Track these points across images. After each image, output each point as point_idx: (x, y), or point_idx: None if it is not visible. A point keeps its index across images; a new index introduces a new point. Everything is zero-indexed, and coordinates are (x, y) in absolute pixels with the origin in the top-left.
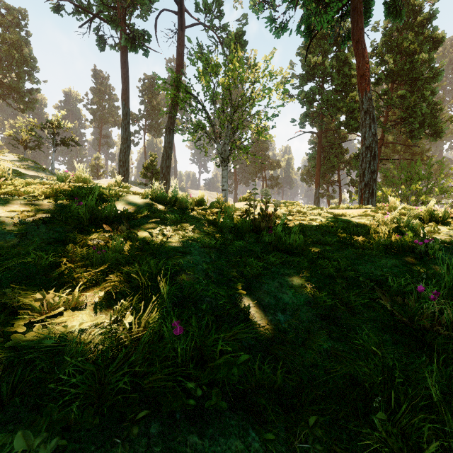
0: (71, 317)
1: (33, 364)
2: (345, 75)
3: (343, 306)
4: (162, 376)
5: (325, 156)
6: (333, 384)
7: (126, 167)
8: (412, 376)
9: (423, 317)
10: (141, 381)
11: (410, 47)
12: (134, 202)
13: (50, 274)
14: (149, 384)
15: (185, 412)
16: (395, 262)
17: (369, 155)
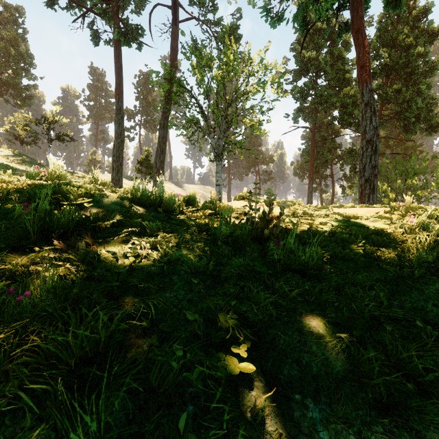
0: None
1: None
2: (339, 70)
3: (404, 378)
4: None
5: (318, 150)
6: None
7: (120, 162)
8: None
9: None
10: None
11: (405, 41)
12: (110, 204)
13: None
14: None
15: None
16: None
17: (369, 149)
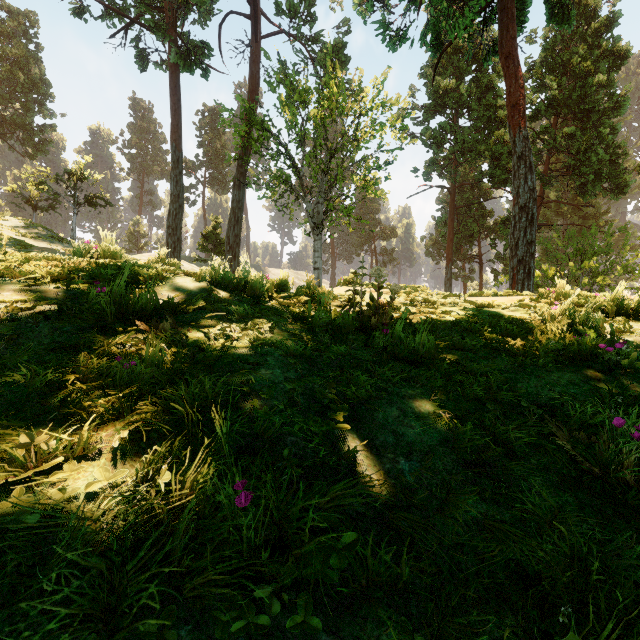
0: (76, 472)
1: (4, 558)
2: (489, 105)
3: (498, 447)
4: (216, 576)
5: (460, 220)
6: (490, 578)
7: (177, 236)
8: (612, 564)
9: (623, 465)
10: (182, 585)
11: (581, 66)
12: (185, 286)
13: (48, 400)
14: (194, 591)
15: (253, 636)
16: (572, 378)
17: (524, 219)
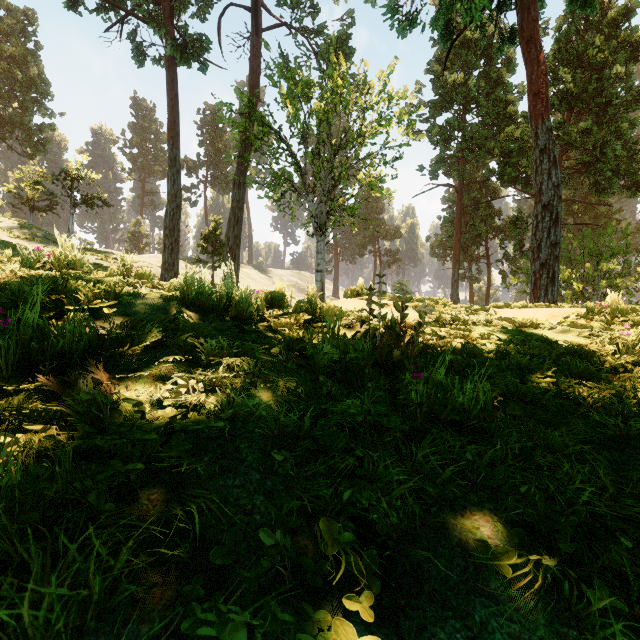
0: None
1: None
2: (498, 101)
3: None
4: None
5: (467, 220)
6: None
7: (174, 237)
8: None
9: None
10: None
11: (597, 57)
12: (146, 309)
13: None
14: None
15: None
16: None
17: (547, 218)
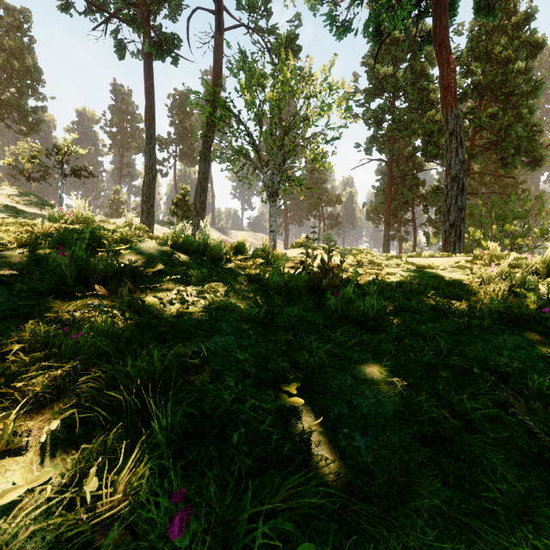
0: None
1: None
2: (422, 89)
3: (454, 418)
4: None
5: (396, 189)
6: None
7: (151, 203)
8: None
9: None
10: None
11: (502, 54)
12: (148, 251)
13: None
14: None
15: None
16: (518, 341)
17: (455, 188)
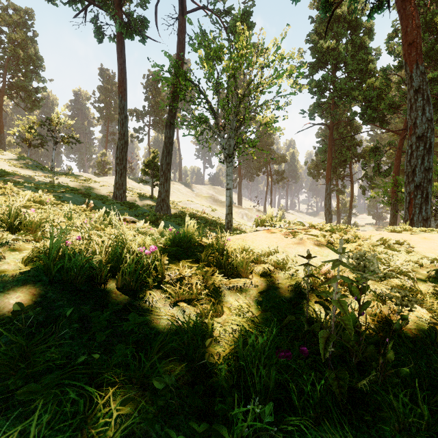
0: None
1: None
2: (361, 60)
3: None
4: None
5: (336, 149)
6: None
7: (123, 165)
8: None
9: None
10: None
11: None
12: None
13: None
14: None
15: None
16: None
17: (421, 147)
